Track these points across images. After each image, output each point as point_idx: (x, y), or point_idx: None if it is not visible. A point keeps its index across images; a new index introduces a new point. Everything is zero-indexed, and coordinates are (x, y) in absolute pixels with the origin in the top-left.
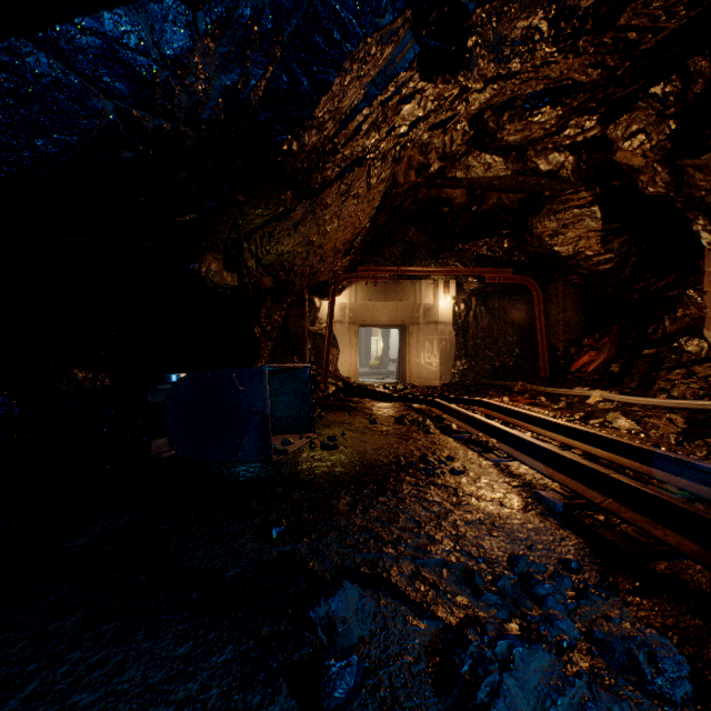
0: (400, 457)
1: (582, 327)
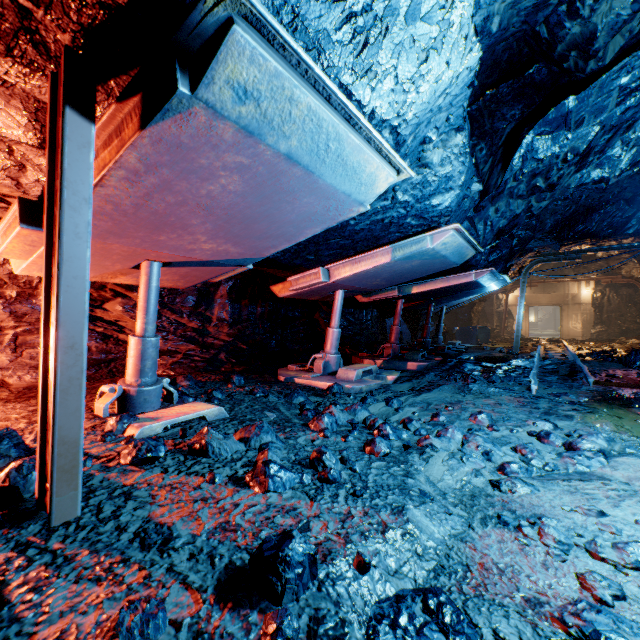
0: (508, 346)
1: None
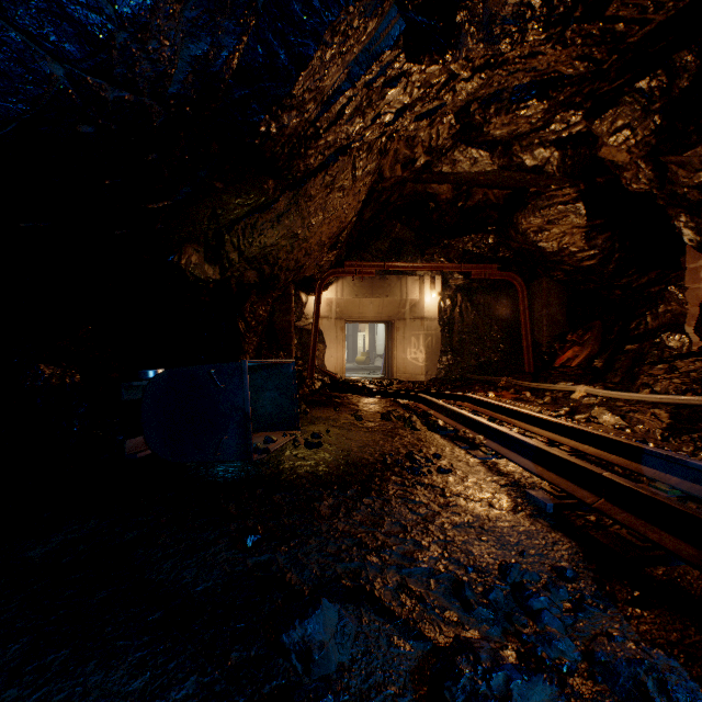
0: (386, 455)
1: (566, 322)
